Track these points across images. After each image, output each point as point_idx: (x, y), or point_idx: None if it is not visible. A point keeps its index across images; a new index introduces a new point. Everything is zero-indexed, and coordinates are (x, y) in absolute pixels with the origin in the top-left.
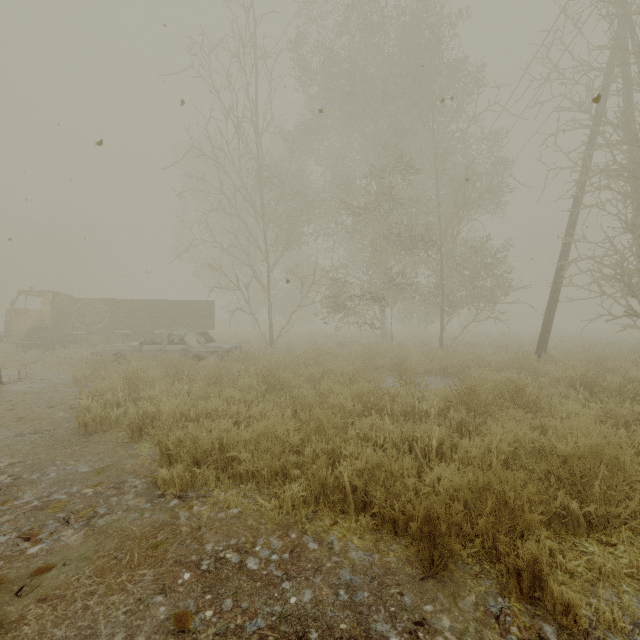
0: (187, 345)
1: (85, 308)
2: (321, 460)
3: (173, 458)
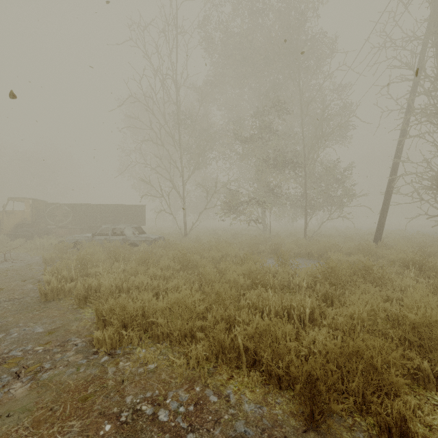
0: (125, 236)
1: (55, 210)
2: (220, 326)
3: (107, 322)
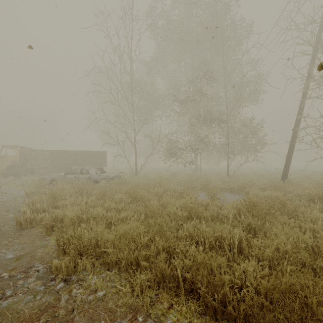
0: (90, 175)
1: (38, 155)
2: (161, 257)
3: (66, 249)
